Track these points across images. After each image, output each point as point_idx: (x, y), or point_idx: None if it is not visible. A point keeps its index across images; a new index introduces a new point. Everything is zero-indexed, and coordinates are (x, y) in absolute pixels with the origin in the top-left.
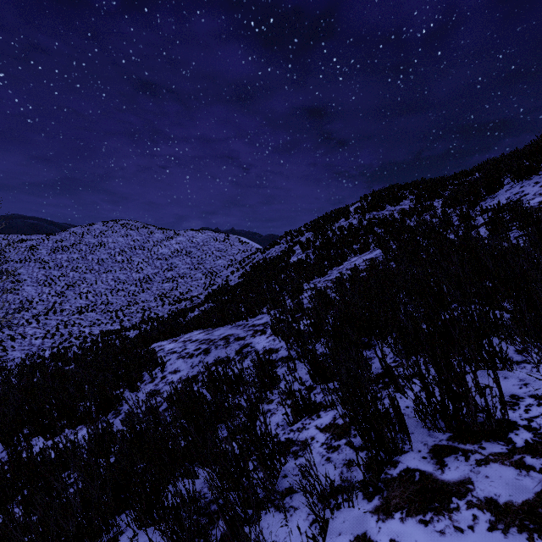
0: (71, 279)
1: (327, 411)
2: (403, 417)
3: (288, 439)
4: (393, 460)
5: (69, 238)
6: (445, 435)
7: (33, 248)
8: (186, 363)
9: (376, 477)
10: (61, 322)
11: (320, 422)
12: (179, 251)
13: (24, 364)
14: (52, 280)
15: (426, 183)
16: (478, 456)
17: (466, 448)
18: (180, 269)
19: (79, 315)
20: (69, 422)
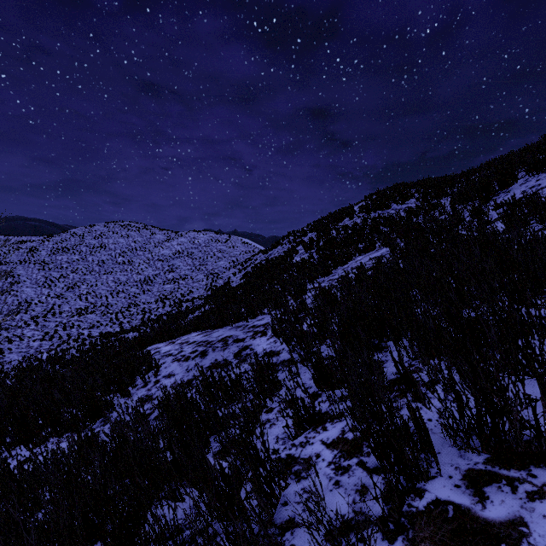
0: (71, 281)
1: (334, 422)
2: (429, 435)
3: (289, 455)
4: (417, 487)
5: (69, 239)
6: (480, 457)
7: (33, 249)
8: (181, 367)
9: (398, 510)
10: (60, 324)
11: (326, 435)
12: (181, 252)
13: (21, 367)
14: (51, 282)
15: (432, 181)
16: (529, 487)
17: (510, 475)
18: (182, 271)
19: (78, 317)
20: (54, 430)
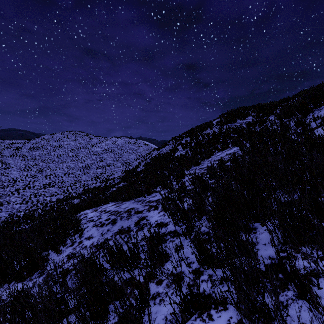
0: (41, 167)
1: (218, 310)
2: None
3: None
4: None
5: (40, 142)
6: None
7: (18, 148)
8: (98, 231)
9: None
10: (33, 193)
11: None
12: (107, 149)
13: (7, 221)
14: (29, 167)
15: (262, 105)
16: None
17: None
18: (107, 161)
19: (44, 189)
20: (3, 280)
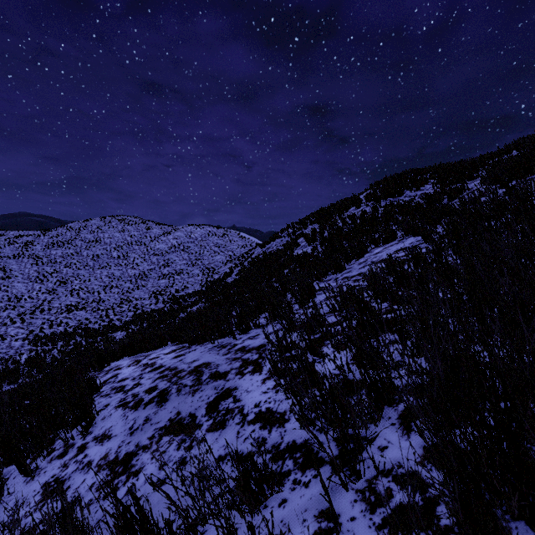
0: (64, 276)
1: None
2: None
3: None
4: None
5: (65, 233)
6: None
7: (28, 244)
8: (125, 420)
9: None
10: (47, 321)
11: None
12: (177, 246)
13: None
14: (44, 277)
15: (448, 166)
16: None
17: None
18: (177, 265)
19: (67, 314)
20: None
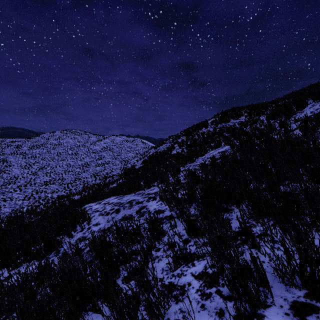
0: (41, 165)
1: (199, 260)
2: (266, 277)
3: (170, 283)
4: (258, 313)
5: (40, 140)
6: (301, 292)
7: (19, 146)
8: (104, 219)
9: None
10: (34, 190)
11: (194, 270)
12: (106, 147)
13: (11, 216)
14: (29, 165)
15: (254, 106)
16: None
17: None
18: (106, 159)
19: (45, 186)
20: (25, 258)
